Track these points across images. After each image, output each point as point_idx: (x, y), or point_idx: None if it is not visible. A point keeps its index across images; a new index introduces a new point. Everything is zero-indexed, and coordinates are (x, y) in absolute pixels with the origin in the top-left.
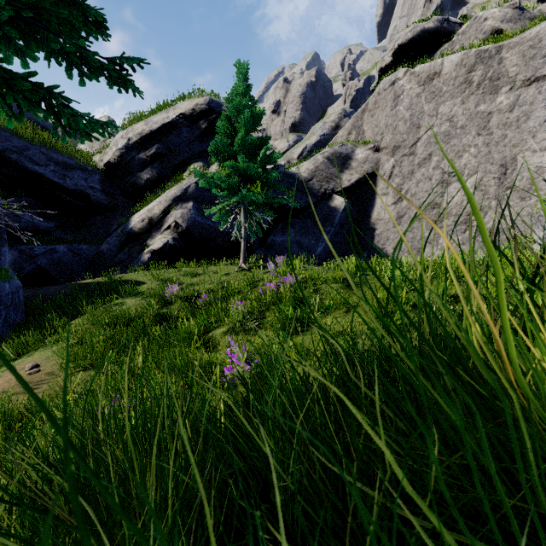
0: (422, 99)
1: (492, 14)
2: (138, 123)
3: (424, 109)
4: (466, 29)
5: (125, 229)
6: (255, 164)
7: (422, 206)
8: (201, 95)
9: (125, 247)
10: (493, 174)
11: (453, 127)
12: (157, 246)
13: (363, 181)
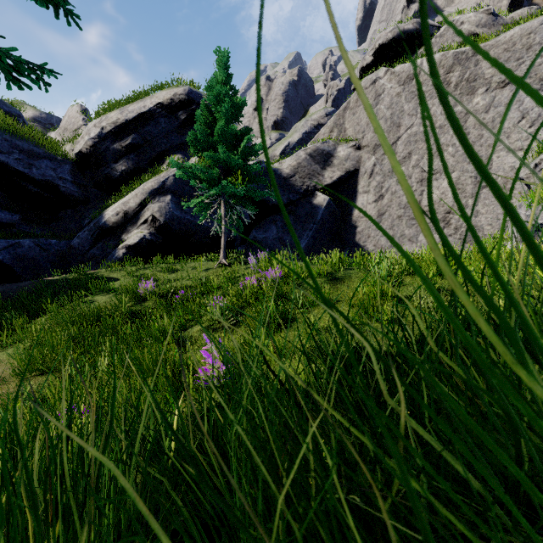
0: (402, 98)
1: (468, 18)
2: (112, 111)
3: (404, 108)
4: (443, 32)
5: (98, 223)
6: (236, 155)
7: (402, 204)
8: (180, 84)
9: (98, 242)
10: (470, 173)
11: None
12: (133, 241)
13: (345, 178)
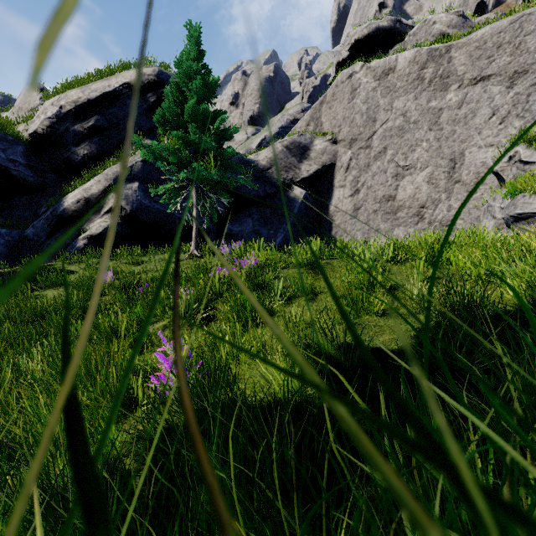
0: (378, 93)
1: (440, 18)
2: (73, 89)
3: (380, 103)
4: (417, 31)
5: (56, 211)
6: (208, 138)
7: (378, 199)
8: (149, 64)
9: (57, 232)
10: (443, 168)
11: (407, 122)
12: (95, 232)
13: (322, 172)
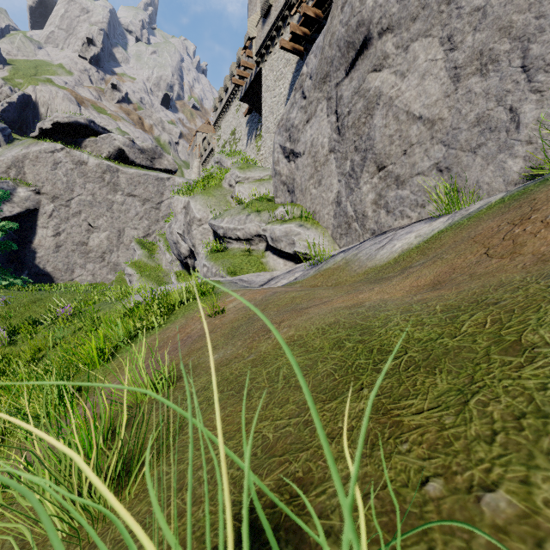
0: (75, 173)
1: (119, 138)
2: None
3: (77, 181)
4: (105, 137)
5: None
6: None
7: (76, 242)
8: None
9: None
10: (115, 234)
11: (95, 200)
12: None
13: (26, 214)
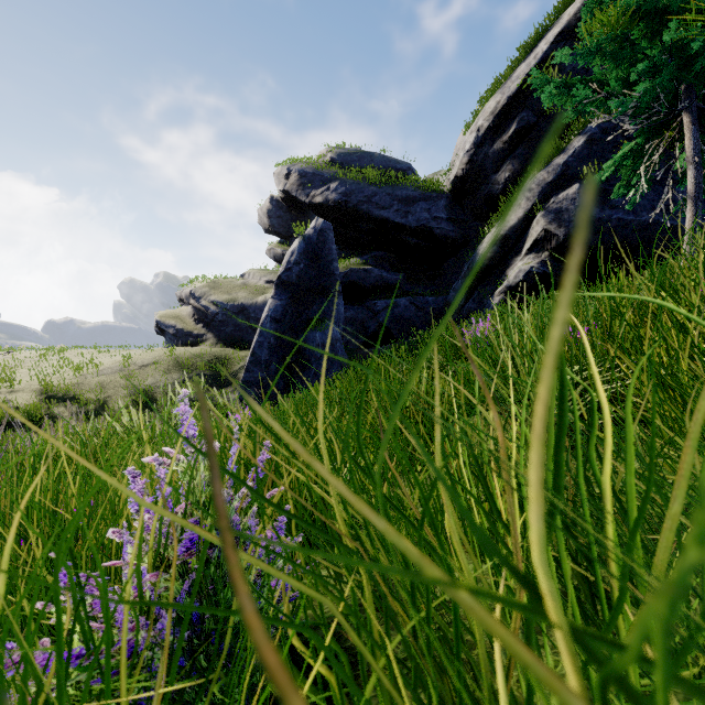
0: None
1: None
2: (491, 98)
3: None
4: None
5: (472, 264)
6: None
7: None
8: None
9: (474, 292)
10: None
11: None
12: (513, 281)
13: None
